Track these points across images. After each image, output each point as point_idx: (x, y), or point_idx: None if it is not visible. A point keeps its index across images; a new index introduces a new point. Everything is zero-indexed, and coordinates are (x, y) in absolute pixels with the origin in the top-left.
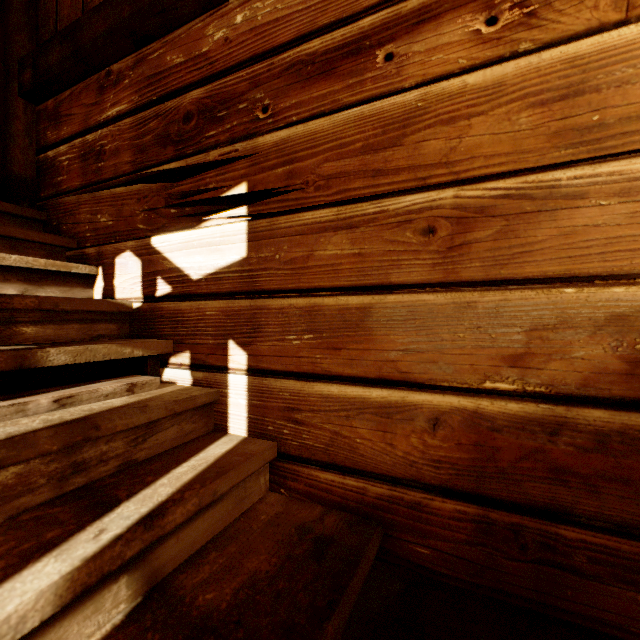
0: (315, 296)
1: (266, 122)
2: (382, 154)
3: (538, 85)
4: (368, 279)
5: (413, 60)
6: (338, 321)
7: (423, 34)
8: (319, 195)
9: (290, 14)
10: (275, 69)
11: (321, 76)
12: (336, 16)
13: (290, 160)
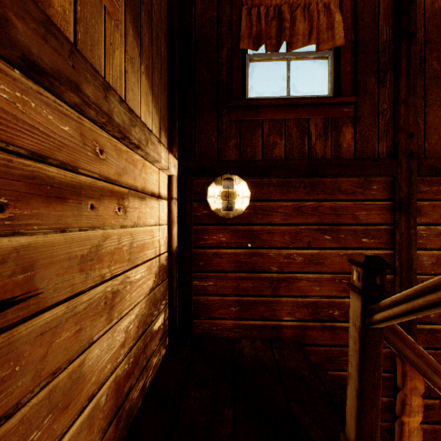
0: (54, 379)
1: (3, 222)
2: (90, 263)
3: (127, 240)
4: (84, 342)
5: (101, 214)
6: (69, 385)
7: (104, 202)
8: (56, 295)
9: (32, 125)
10: (15, 169)
11: (58, 199)
12: (68, 160)
13: (32, 266)
